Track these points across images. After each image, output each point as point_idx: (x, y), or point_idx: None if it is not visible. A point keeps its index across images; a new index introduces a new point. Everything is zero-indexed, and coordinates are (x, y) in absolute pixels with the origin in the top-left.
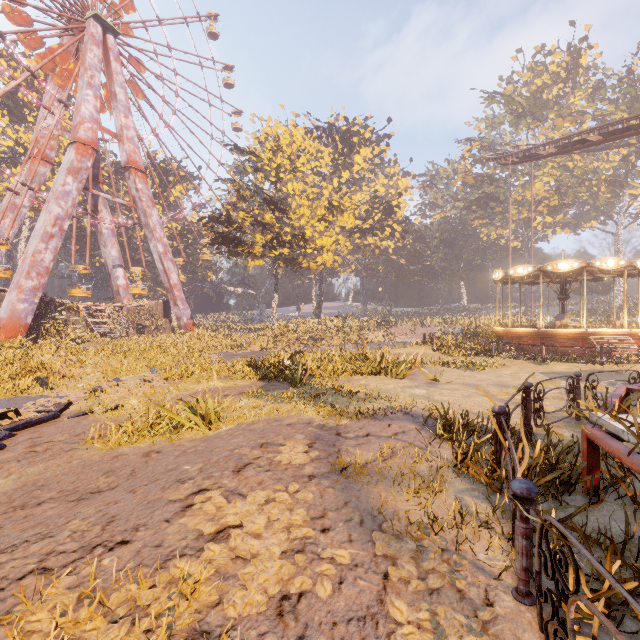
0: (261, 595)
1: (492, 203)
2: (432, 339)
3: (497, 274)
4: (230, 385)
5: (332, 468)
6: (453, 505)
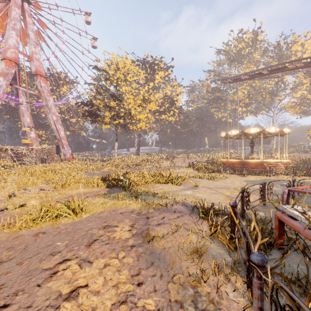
0: None
1: (219, 101)
2: (193, 165)
3: (223, 134)
4: (90, 191)
5: (144, 240)
6: (213, 262)
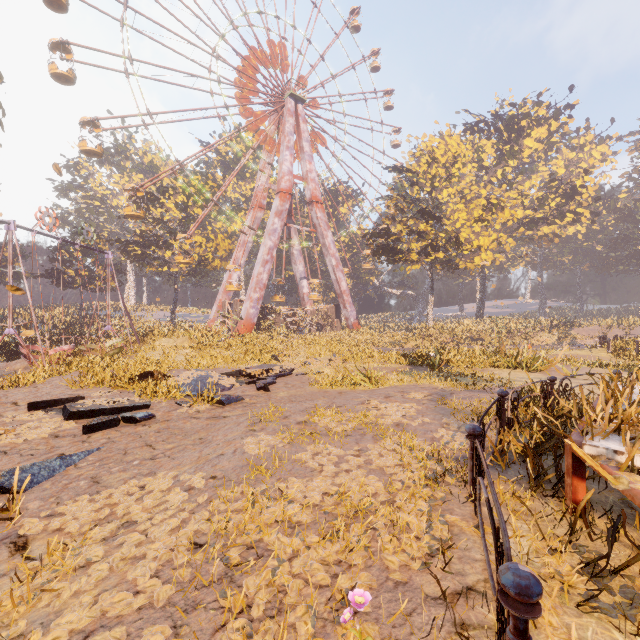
0: (391, 421)
1: None
2: (607, 341)
3: None
4: (386, 366)
5: (438, 403)
6: (491, 414)
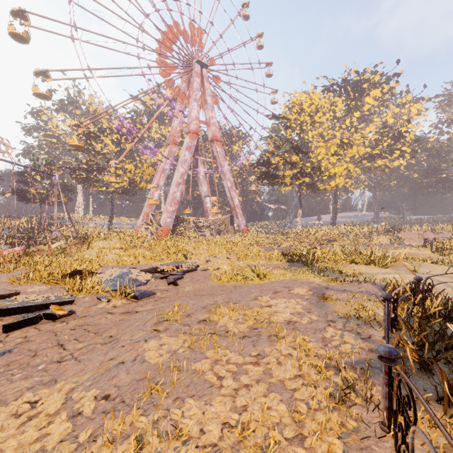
0: (282, 318)
1: None
2: (431, 243)
3: None
4: (270, 263)
5: (318, 298)
6: (370, 312)
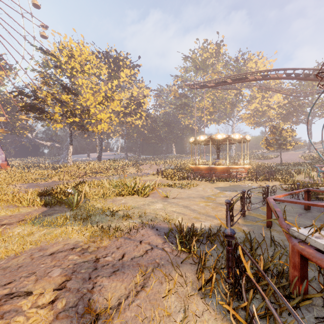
0: None
1: (186, 107)
2: (162, 171)
3: (191, 139)
4: (13, 213)
5: None
6: None
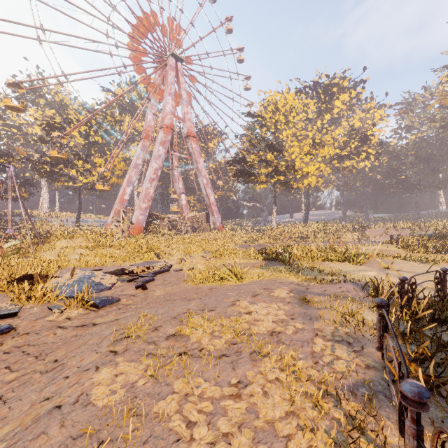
0: (264, 329)
1: None
2: (397, 239)
3: None
4: (247, 262)
5: (300, 301)
6: (358, 317)
